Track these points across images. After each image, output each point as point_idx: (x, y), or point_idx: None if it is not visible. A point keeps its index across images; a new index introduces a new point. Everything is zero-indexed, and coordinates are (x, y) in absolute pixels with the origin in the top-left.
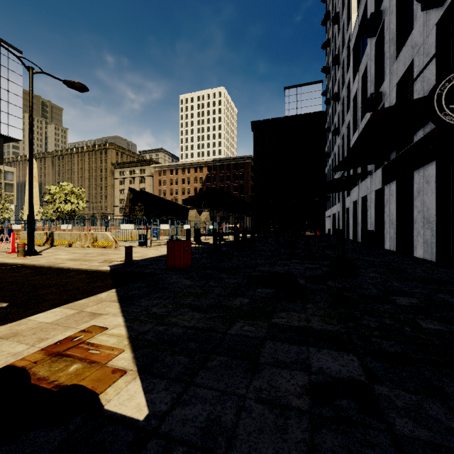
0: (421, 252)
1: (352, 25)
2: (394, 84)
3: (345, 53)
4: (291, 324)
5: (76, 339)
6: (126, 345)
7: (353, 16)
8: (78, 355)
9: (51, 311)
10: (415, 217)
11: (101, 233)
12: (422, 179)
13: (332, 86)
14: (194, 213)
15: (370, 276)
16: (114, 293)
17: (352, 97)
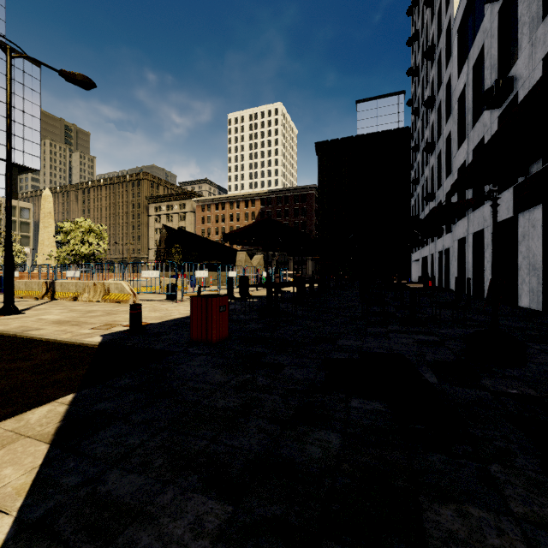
0: None
1: (455, 1)
2: (539, 58)
3: (442, 43)
4: None
5: None
6: None
7: None
8: None
9: None
10: None
11: (115, 282)
12: None
13: (421, 92)
14: (244, 256)
15: None
16: (63, 407)
17: (457, 97)
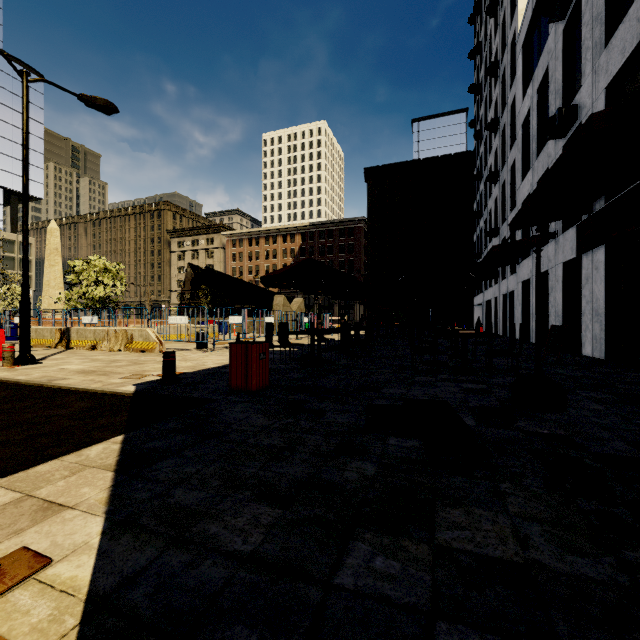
0: None
1: (520, 14)
2: (602, 87)
3: (506, 59)
4: (486, 551)
5: None
6: (66, 633)
7: (521, 1)
8: None
9: None
10: None
11: (139, 329)
12: None
13: (485, 113)
14: (282, 299)
15: (590, 408)
16: (117, 445)
17: (521, 122)
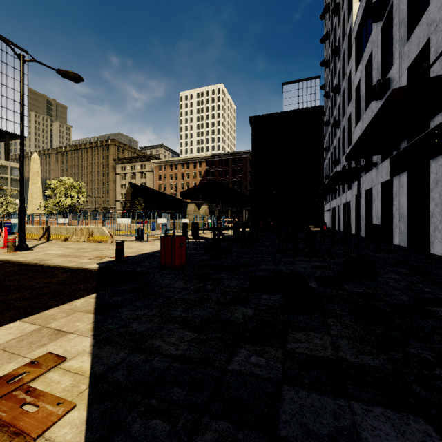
0: (439, 249)
1: (354, 14)
2: (405, 67)
3: (345, 44)
4: (314, 353)
5: (17, 378)
6: (82, 391)
7: (355, 5)
8: (2, 416)
9: (6, 326)
10: (432, 210)
11: (97, 227)
12: (441, 168)
13: (331, 80)
14: (193, 207)
15: (391, 277)
16: (93, 299)
17: (355, 87)
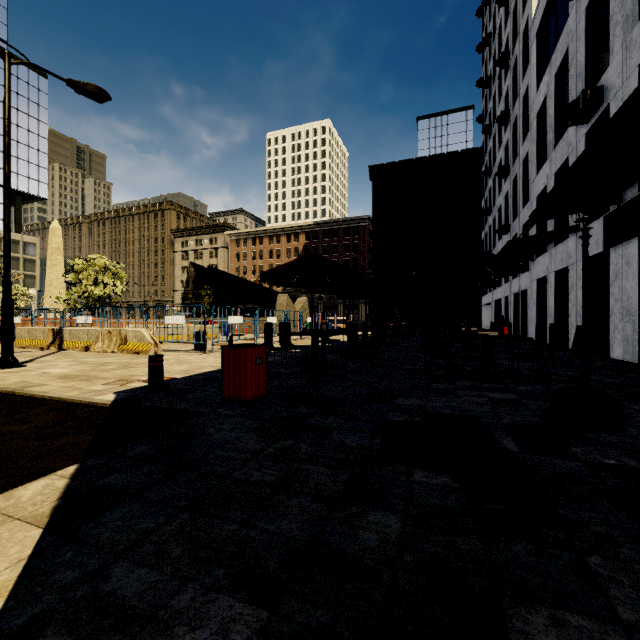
0: None
1: None
2: (635, 64)
3: (518, 48)
4: None
5: None
6: None
7: None
8: None
9: None
10: None
11: (133, 329)
12: None
13: (494, 107)
14: (285, 299)
15: None
16: (63, 481)
17: (536, 111)
